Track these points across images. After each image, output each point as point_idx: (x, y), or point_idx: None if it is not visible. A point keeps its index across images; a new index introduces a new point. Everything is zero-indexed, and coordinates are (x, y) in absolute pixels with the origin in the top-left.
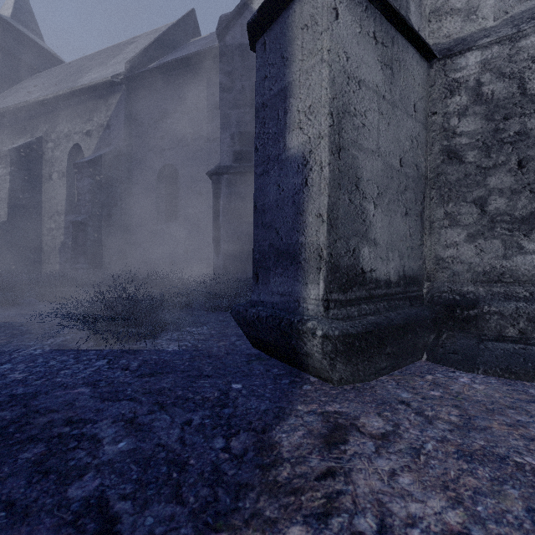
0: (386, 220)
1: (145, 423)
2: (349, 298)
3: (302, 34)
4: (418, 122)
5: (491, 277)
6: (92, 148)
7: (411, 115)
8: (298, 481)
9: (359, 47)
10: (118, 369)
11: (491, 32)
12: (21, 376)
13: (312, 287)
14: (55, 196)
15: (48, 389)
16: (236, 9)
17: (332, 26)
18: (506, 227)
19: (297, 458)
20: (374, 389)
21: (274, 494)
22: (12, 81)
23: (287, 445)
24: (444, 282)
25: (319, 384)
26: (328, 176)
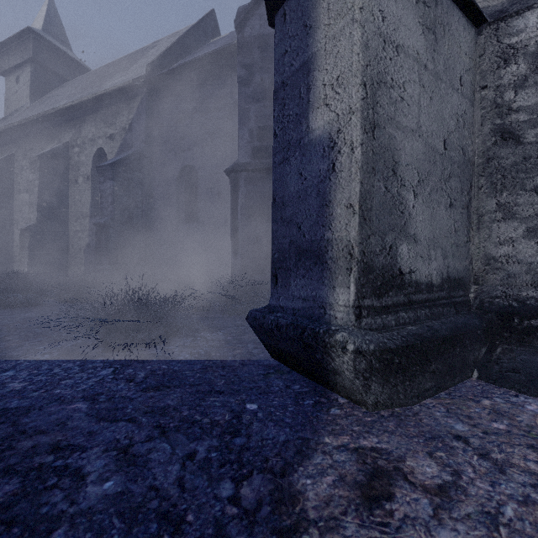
0: (428, 212)
1: (140, 454)
2: (384, 305)
3: None
4: (464, 98)
5: None
6: (115, 151)
7: (457, 90)
8: None
9: (397, 5)
10: (122, 380)
11: None
12: (20, 386)
13: (340, 291)
14: (81, 200)
15: (43, 403)
16: None
17: None
18: None
19: (326, 520)
20: (419, 416)
21: None
22: (43, 91)
23: (313, 498)
24: (496, 286)
25: (350, 408)
26: (361, 159)
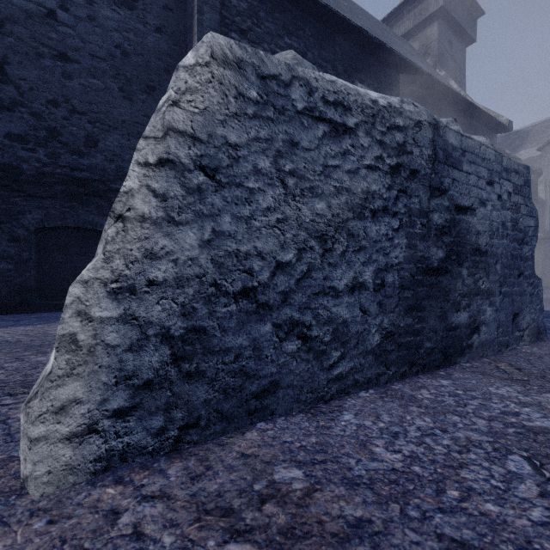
0: None
1: None
2: None
3: None
4: None
5: None
6: None
7: None
8: None
9: None
10: None
11: None
12: None
13: None
14: None
15: None
16: None
17: None
18: None
19: None
20: None
21: None
22: None
23: None
24: None
25: None
26: None
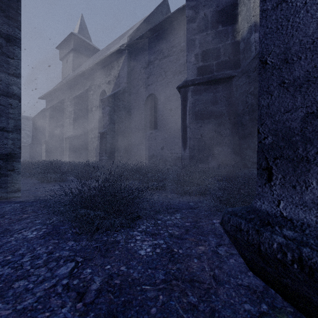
0: None
1: None
2: None
3: None
4: None
5: None
6: (110, 90)
7: None
8: None
9: None
10: (73, 292)
11: None
12: None
13: None
14: (94, 120)
15: None
16: None
17: None
18: None
19: None
20: None
21: None
22: (78, 65)
23: None
24: None
25: None
26: None
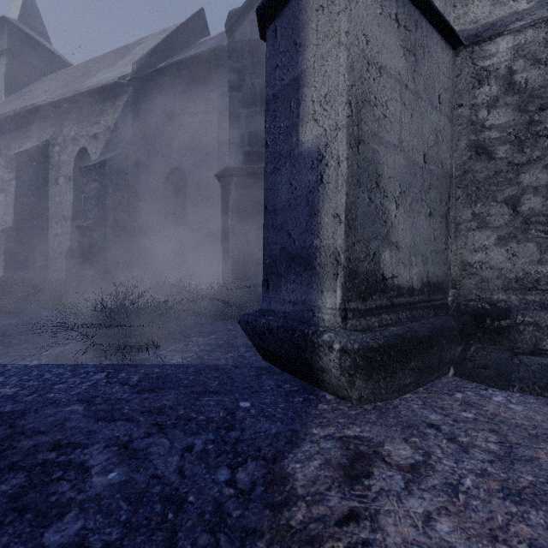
0: (409, 221)
1: (140, 448)
2: (368, 307)
3: (316, 16)
4: (443, 115)
5: (524, 284)
6: (99, 151)
7: (436, 107)
8: (315, 527)
9: (380, 29)
10: (116, 383)
11: (525, 15)
12: (12, 391)
13: (328, 295)
14: (62, 201)
15: (38, 407)
16: (246, 3)
17: (350, 5)
18: (542, 229)
19: (313, 495)
20: (398, 409)
21: (287, 544)
22: (20, 85)
23: (301, 479)
24: (471, 290)
25: (336, 403)
26: (346, 172)
